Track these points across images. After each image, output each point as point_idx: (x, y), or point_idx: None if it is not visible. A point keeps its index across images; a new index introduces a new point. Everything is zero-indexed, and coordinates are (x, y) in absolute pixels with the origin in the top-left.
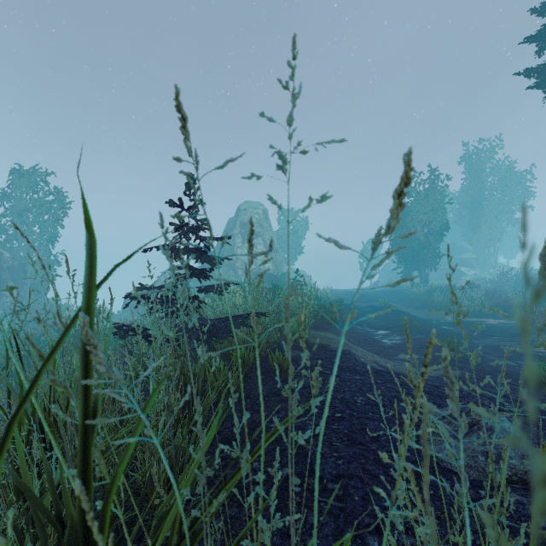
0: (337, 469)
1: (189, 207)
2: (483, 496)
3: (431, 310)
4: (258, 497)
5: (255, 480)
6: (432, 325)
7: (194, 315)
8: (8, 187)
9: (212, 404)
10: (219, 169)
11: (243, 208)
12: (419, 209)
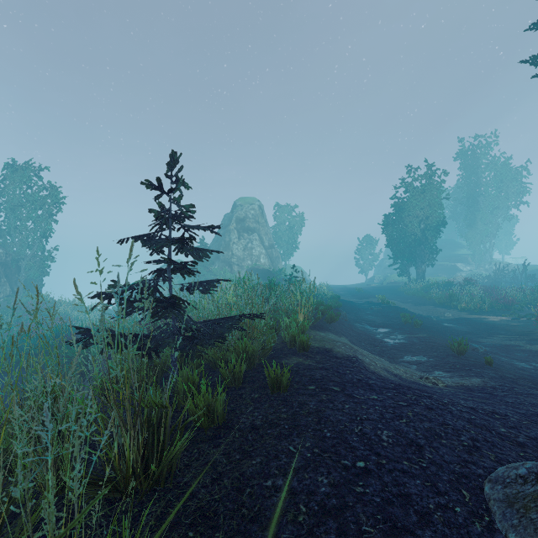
0: None
1: (171, 190)
2: None
3: None
4: None
5: None
6: (432, 322)
7: None
8: (2, 182)
9: (190, 440)
10: None
11: (239, 204)
12: (416, 204)
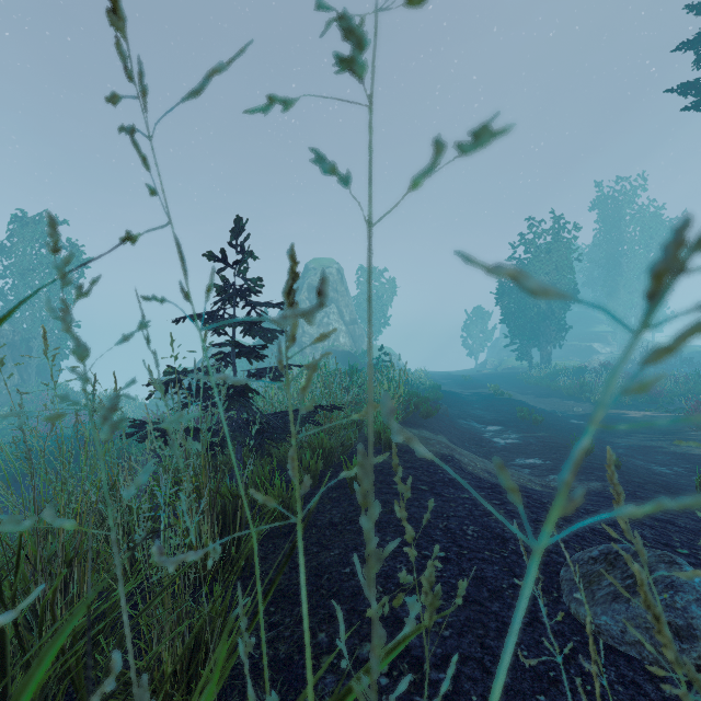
0: (443, 646)
1: (236, 262)
2: (668, 696)
3: (682, 441)
4: (325, 695)
5: (320, 664)
6: (557, 419)
7: (176, 445)
8: (8, 239)
9: (264, 536)
10: (192, 98)
11: (312, 267)
12: (539, 268)
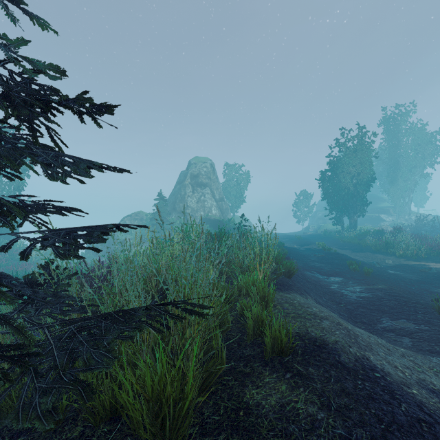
0: None
1: None
2: None
3: None
4: None
5: None
6: (378, 269)
7: None
8: None
9: None
10: None
11: (193, 162)
12: (348, 162)
